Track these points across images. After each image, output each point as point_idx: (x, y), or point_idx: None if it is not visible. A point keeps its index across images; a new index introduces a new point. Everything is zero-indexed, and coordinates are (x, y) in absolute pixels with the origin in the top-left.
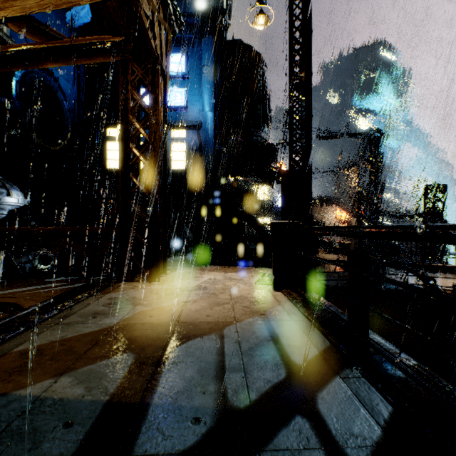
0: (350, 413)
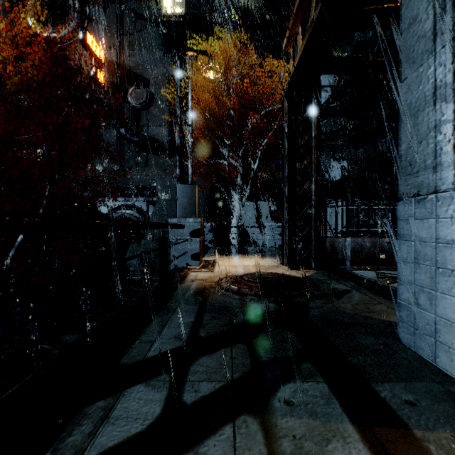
0: (134, 403)
